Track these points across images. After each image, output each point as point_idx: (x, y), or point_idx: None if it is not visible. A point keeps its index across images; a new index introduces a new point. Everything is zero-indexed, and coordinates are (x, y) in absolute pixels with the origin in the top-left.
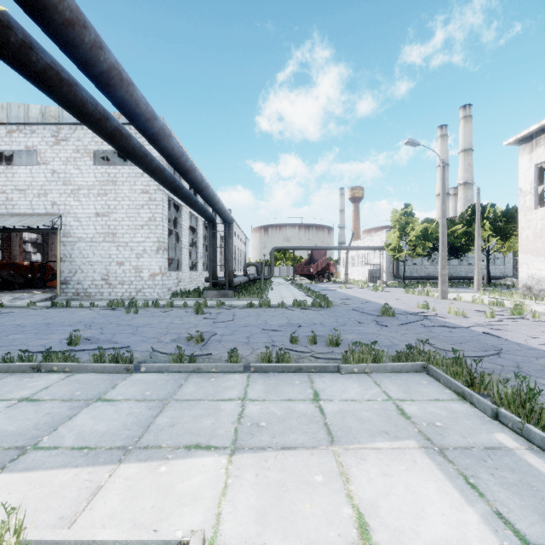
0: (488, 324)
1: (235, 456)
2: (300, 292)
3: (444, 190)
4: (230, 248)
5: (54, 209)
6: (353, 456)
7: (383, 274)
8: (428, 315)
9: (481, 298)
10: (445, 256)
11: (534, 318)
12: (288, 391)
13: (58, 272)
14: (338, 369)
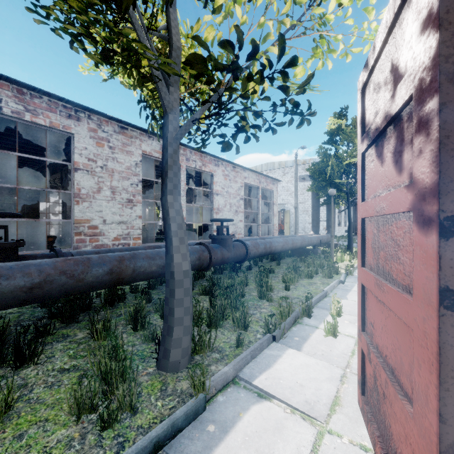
0: None
1: None
2: None
3: None
4: None
5: (282, 201)
6: None
7: None
8: None
9: None
10: None
11: None
12: None
13: (287, 227)
14: None
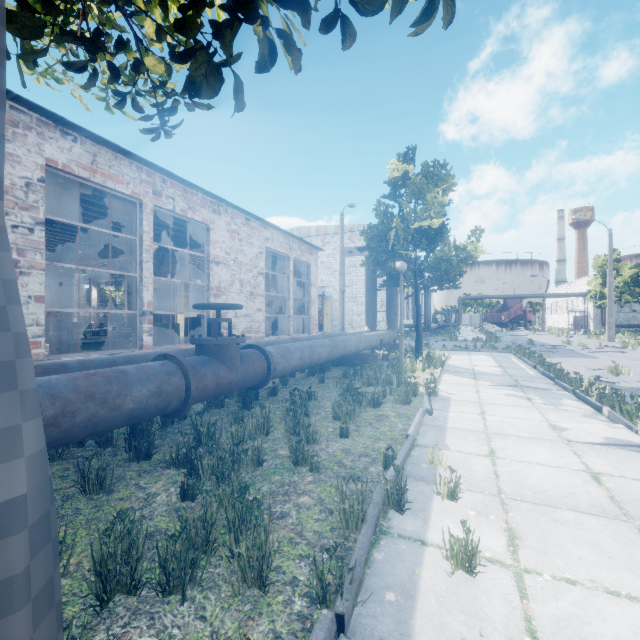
0: (583, 348)
1: (449, 354)
2: (483, 336)
3: (610, 253)
4: (428, 304)
5: (322, 284)
6: (473, 355)
7: (590, 322)
8: (557, 345)
9: (633, 340)
10: (612, 307)
11: (633, 348)
12: (461, 352)
13: (328, 320)
14: (479, 351)
